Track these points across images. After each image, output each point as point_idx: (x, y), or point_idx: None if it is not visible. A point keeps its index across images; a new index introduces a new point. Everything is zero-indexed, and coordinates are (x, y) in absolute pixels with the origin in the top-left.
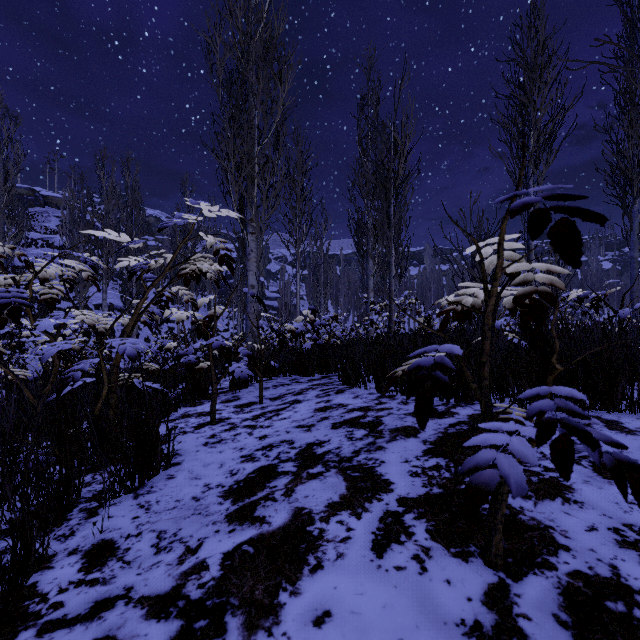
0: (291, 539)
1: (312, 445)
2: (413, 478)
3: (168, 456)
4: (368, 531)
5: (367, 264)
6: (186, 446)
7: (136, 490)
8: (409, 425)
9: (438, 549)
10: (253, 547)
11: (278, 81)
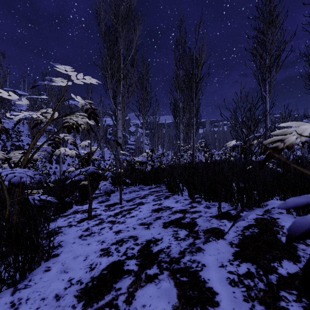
0: None
1: (150, 242)
2: (233, 288)
3: (49, 251)
4: None
5: (179, 126)
6: (67, 238)
7: (17, 284)
8: (215, 227)
9: None
10: None
11: (133, 30)
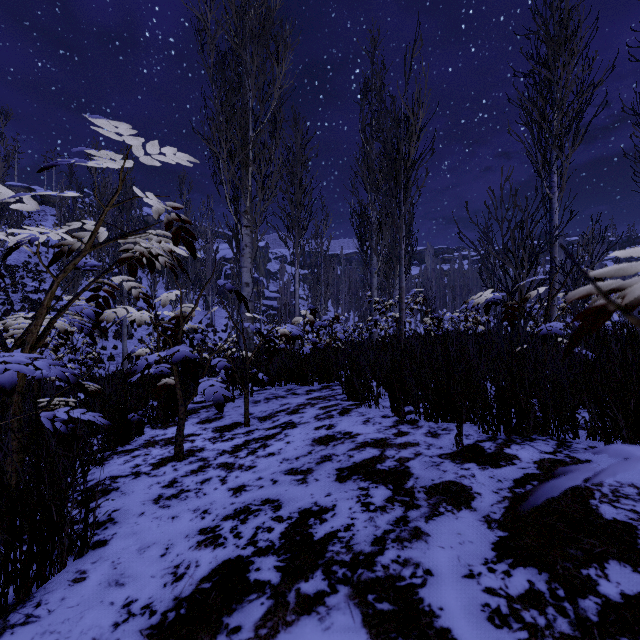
0: None
1: (307, 516)
2: (498, 631)
3: (84, 535)
4: None
5: (371, 261)
6: (129, 503)
7: (9, 612)
8: (452, 480)
9: None
10: None
11: (274, 61)
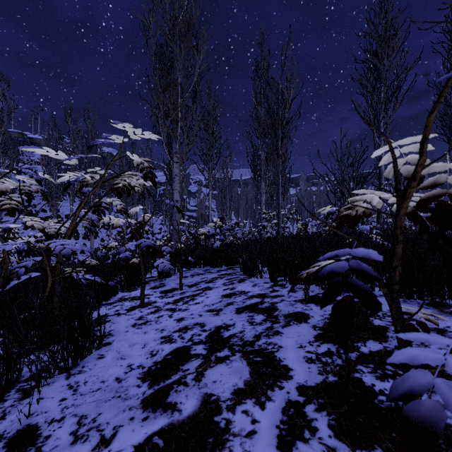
0: (199, 431)
1: (220, 328)
2: (309, 364)
3: (100, 338)
4: (272, 424)
5: (260, 185)
6: (118, 327)
7: (69, 370)
8: (299, 311)
9: (344, 450)
10: (163, 440)
11: (195, 51)
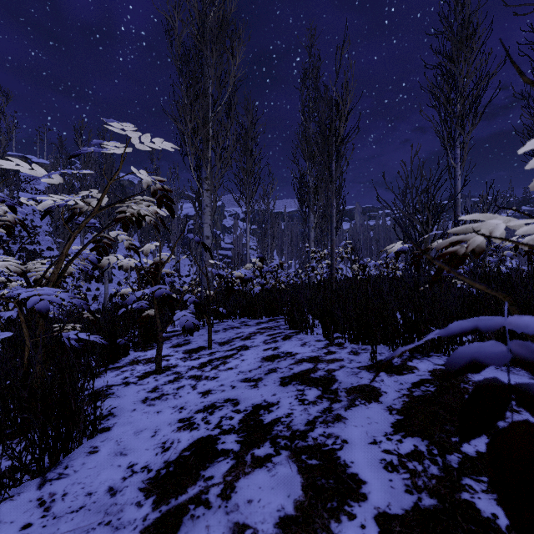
0: None
1: (259, 408)
2: (390, 474)
3: (95, 422)
4: None
5: (309, 218)
6: (123, 403)
7: (46, 472)
8: (366, 383)
9: None
10: None
11: (230, 55)
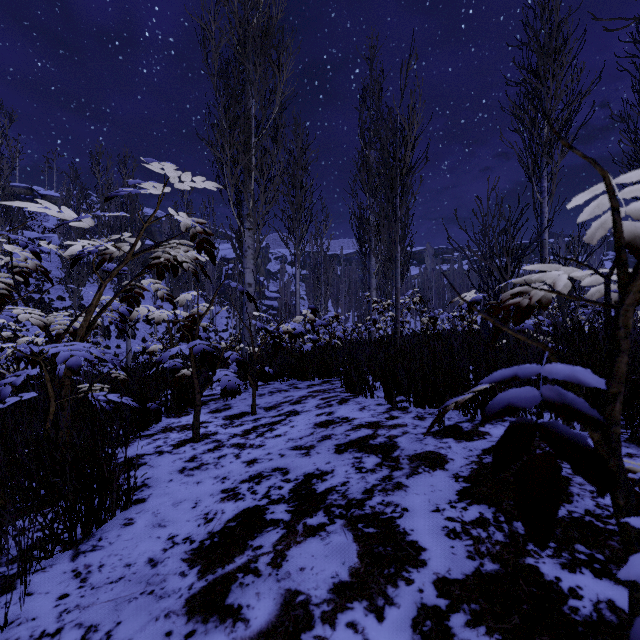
0: None
1: (311, 477)
2: (452, 541)
3: (128, 492)
4: None
5: (369, 262)
6: (158, 473)
7: (78, 544)
8: (431, 450)
9: None
10: None
11: (276, 69)
